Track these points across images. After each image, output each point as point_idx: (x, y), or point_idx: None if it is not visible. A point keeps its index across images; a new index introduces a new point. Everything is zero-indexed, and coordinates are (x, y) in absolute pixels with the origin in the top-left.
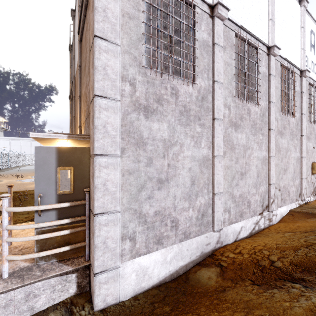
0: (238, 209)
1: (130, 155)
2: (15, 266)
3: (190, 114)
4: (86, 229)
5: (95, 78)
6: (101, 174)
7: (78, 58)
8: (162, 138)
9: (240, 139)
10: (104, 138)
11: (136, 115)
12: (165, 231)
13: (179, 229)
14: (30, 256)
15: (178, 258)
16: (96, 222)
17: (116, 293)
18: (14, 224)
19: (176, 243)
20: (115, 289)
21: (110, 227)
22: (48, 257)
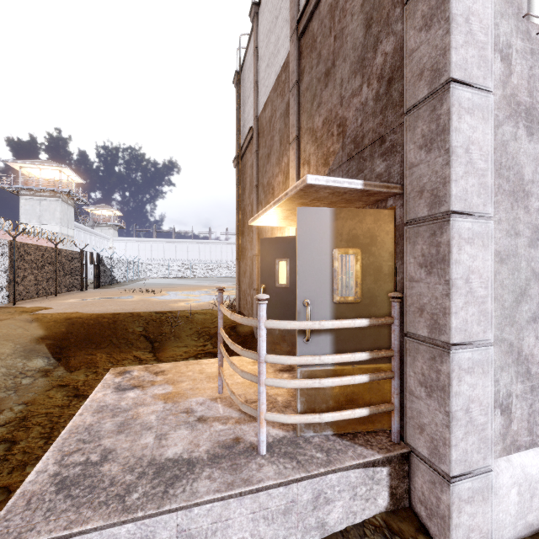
0: None
1: (501, 219)
2: None
3: None
4: (393, 378)
5: (451, 42)
6: (461, 255)
7: (295, 67)
8: None
9: None
10: (467, 176)
11: (511, 128)
12: None
13: None
14: (307, 420)
15: None
16: (453, 363)
17: (485, 527)
18: (172, 361)
19: None
20: (484, 518)
21: (476, 378)
22: (319, 425)
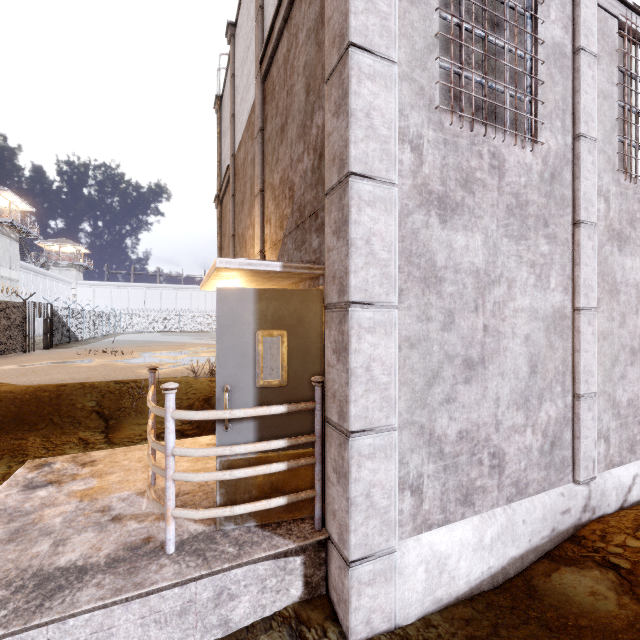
0: (625, 433)
1: (412, 305)
2: (179, 529)
3: (527, 214)
4: (315, 463)
5: (350, 137)
6: (362, 344)
7: (259, 112)
8: (472, 269)
9: (630, 270)
10: (368, 267)
11: (423, 216)
12: (479, 477)
13: (507, 473)
14: (216, 514)
15: (507, 541)
16: (352, 450)
17: (389, 607)
18: (128, 442)
19: (500, 504)
20: (388, 598)
21: (379, 463)
22: (241, 516)
